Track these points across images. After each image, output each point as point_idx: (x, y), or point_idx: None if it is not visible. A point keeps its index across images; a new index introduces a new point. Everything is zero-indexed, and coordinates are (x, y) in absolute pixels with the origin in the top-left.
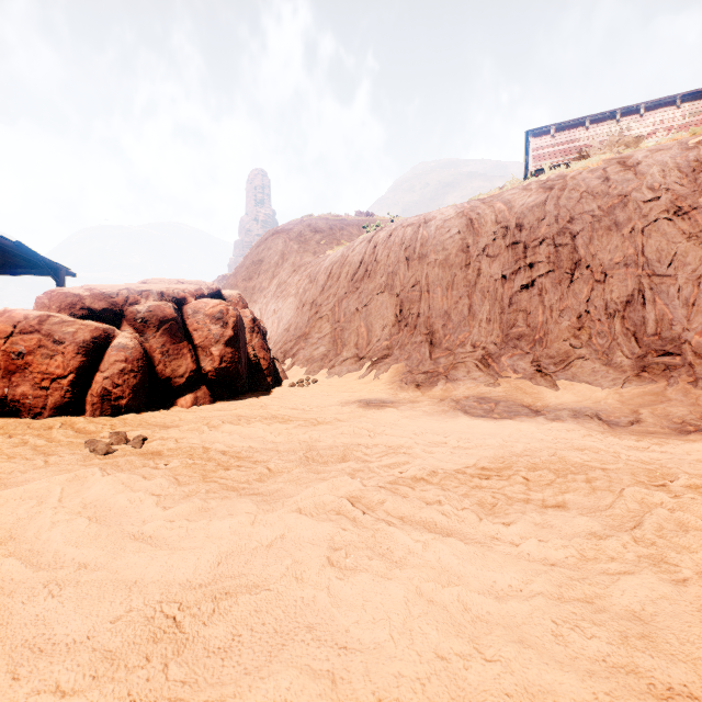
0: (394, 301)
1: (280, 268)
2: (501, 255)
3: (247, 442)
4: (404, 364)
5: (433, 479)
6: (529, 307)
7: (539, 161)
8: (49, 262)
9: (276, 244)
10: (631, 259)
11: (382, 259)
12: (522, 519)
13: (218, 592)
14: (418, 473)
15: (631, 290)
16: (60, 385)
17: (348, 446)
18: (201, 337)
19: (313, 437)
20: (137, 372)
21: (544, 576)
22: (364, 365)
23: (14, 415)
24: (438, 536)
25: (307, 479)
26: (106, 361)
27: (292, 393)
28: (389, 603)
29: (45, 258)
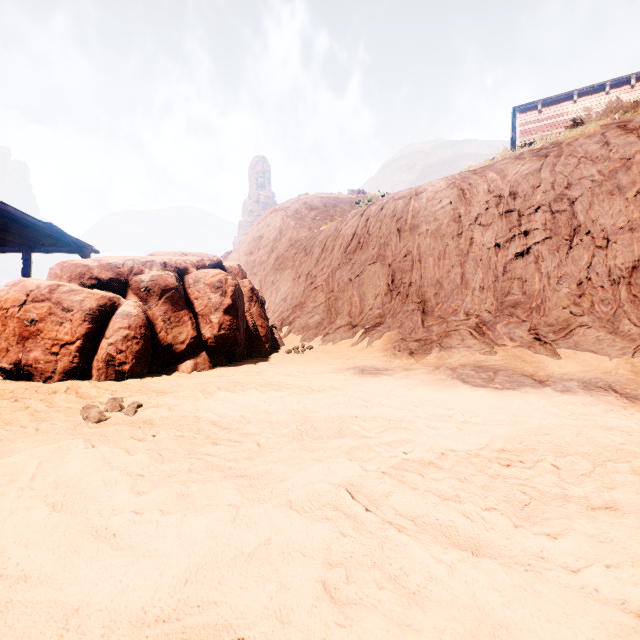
0: (386, 271)
1: (278, 243)
2: (495, 223)
3: (239, 411)
4: (396, 332)
5: (444, 464)
6: (524, 275)
7: (525, 136)
8: (76, 241)
9: (275, 221)
10: (636, 223)
11: (374, 231)
12: (572, 529)
13: (176, 639)
14: (425, 455)
15: (637, 255)
16: (69, 351)
17: (344, 419)
18: (201, 305)
19: (307, 406)
20: (140, 338)
21: (636, 637)
22: (357, 333)
23: (28, 378)
24: (466, 555)
25: (300, 459)
26: (111, 328)
27: (288, 359)
28: None
29: (72, 237)
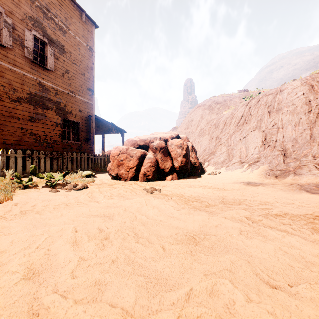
0: (261, 134)
1: (200, 122)
2: None
3: (197, 194)
4: (267, 166)
5: (286, 216)
6: None
7: None
8: (119, 128)
9: (199, 111)
10: None
11: (253, 113)
12: None
13: (203, 234)
14: (278, 213)
15: None
16: (132, 170)
17: (241, 200)
18: (174, 154)
19: (224, 195)
20: (154, 167)
21: None
22: (244, 166)
23: (119, 179)
24: (289, 234)
25: (225, 209)
26: (144, 163)
27: (209, 177)
28: (267, 249)
29: (118, 127)
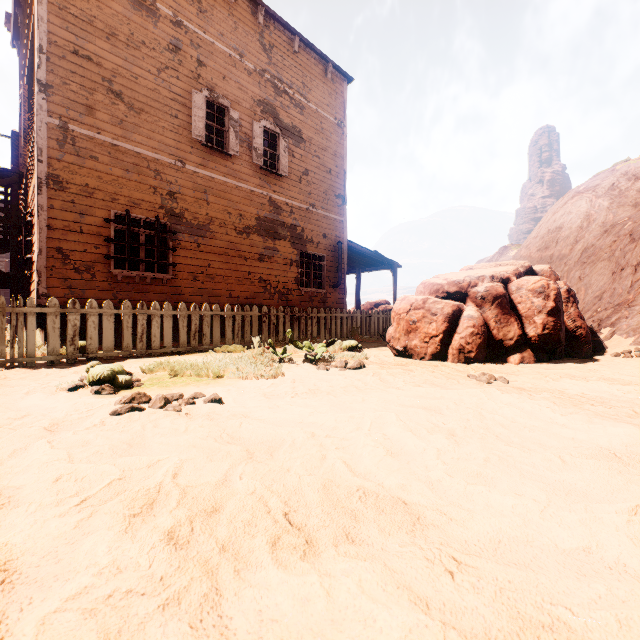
0: None
1: (584, 231)
2: None
3: (596, 393)
4: None
5: None
6: None
7: None
8: (388, 260)
9: (578, 206)
10: None
11: None
12: None
13: (637, 454)
14: None
15: None
16: (434, 341)
17: None
18: (523, 308)
19: None
20: (480, 335)
21: None
22: None
23: (409, 357)
24: None
25: None
26: (461, 326)
27: (619, 362)
28: None
29: (386, 258)
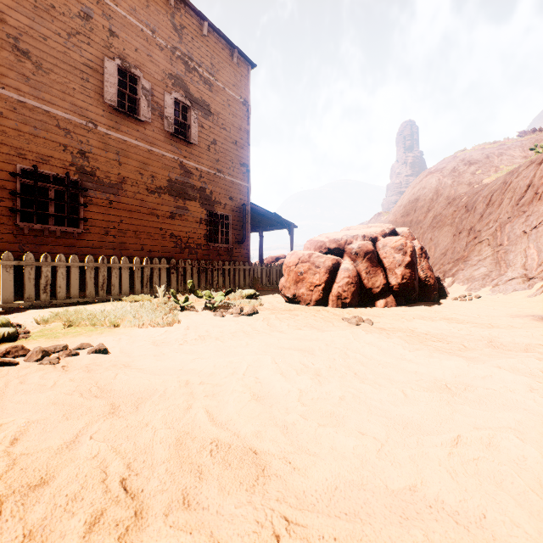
0: None
1: (434, 202)
2: None
3: (438, 330)
4: None
5: None
6: None
7: None
8: (286, 221)
9: (430, 183)
10: None
11: None
12: None
13: (463, 384)
14: None
15: None
16: (318, 289)
17: (529, 344)
18: (388, 262)
19: (491, 334)
20: (354, 284)
21: None
22: (534, 285)
23: (298, 303)
24: None
25: (497, 356)
26: (339, 277)
27: (456, 304)
28: None
29: (284, 219)
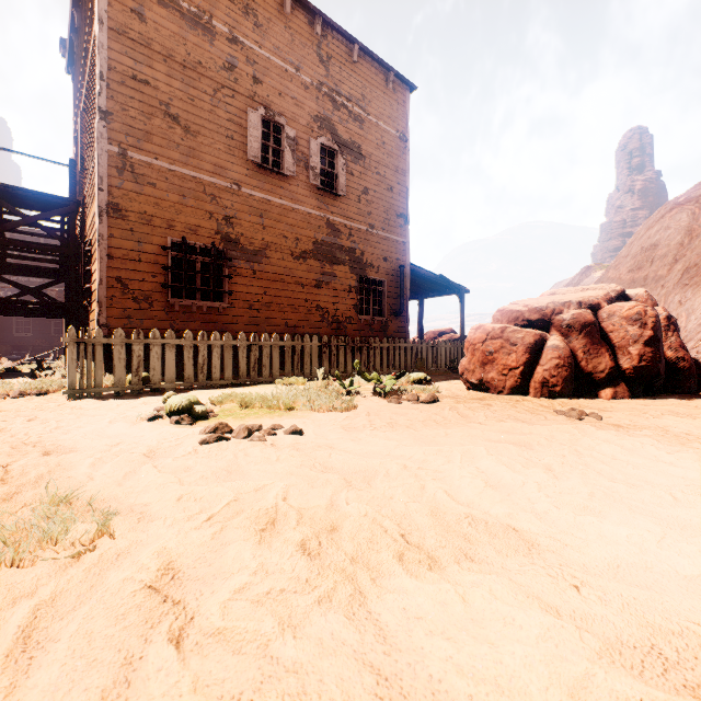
0: None
1: (685, 248)
2: None
3: None
4: None
5: None
6: None
7: None
8: (455, 285)
9: (677, 219)
10: None
11: None
12: None
13: None
14: None
15: None
16: (514, 373)
17: None
18: (616, 338)
19: None
20: (567, 367)
21: None
22: None
23: (485, 391)
24: None
25: None
26: (544, 358)
27: None
28: None
29: (453, 282)
